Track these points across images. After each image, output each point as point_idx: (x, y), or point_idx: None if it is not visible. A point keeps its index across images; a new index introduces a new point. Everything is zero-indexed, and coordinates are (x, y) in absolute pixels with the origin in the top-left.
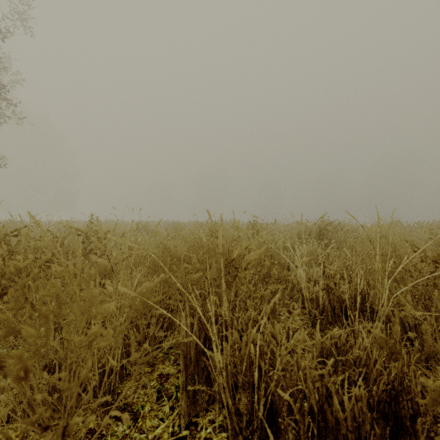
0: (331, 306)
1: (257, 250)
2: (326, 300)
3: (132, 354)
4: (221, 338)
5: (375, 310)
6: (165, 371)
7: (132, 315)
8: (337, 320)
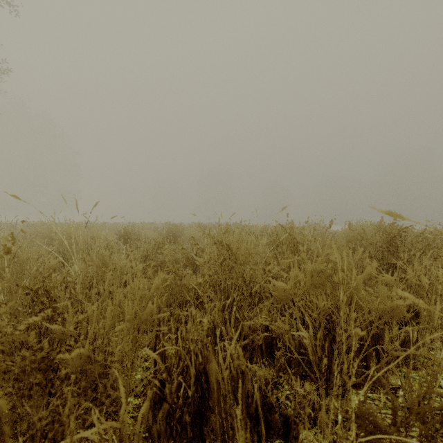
0: None
1: None
2: None
3: None
4: None
5: None
6: None
7: None
8: None
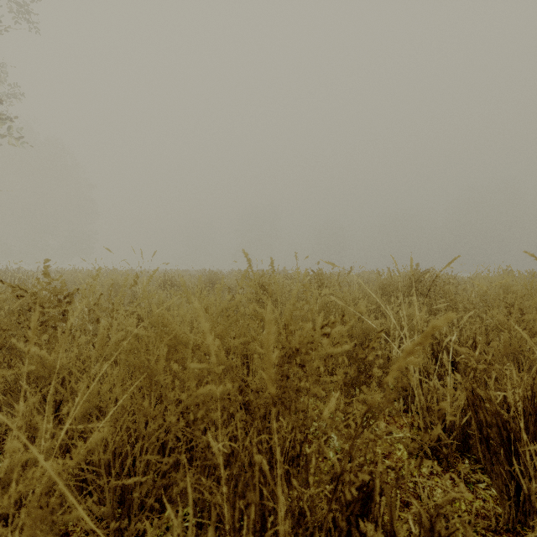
0: (481, 433)
1: (340, 326)
2: (452, 406)
3: None
4: None
5: None
6: None
7: None
8: (496, 461)
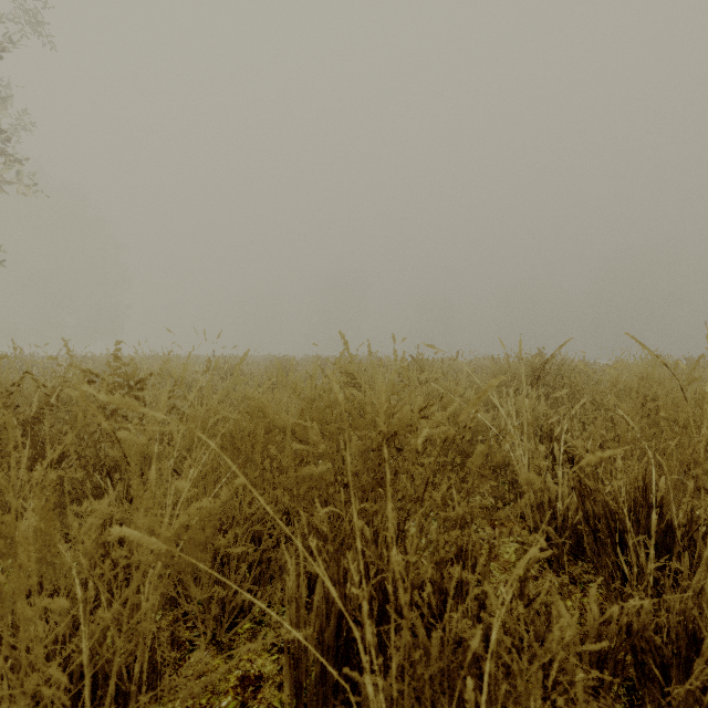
0: (588, 525)
1: (440, 412)
2: (566, 505)
3: (162, 680)
4: (373, 611)
5: (698, 542)
6: (253, 669)
7: (162, 583)
8: (603, 553)
